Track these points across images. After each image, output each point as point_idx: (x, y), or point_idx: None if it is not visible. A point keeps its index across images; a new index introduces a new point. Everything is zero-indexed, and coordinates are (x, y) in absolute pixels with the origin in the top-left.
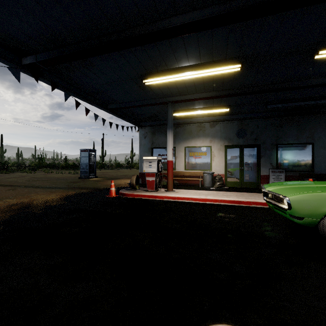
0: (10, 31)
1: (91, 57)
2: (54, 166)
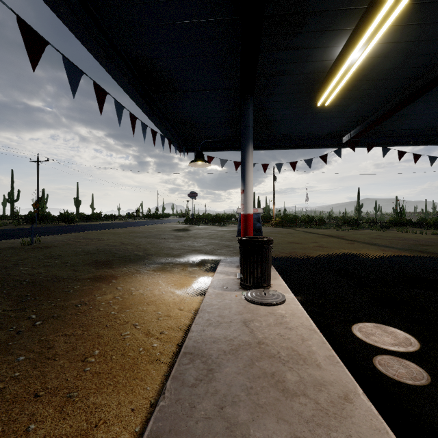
0: (331, 130)
1: (391, 116)
2: (417, 223)
